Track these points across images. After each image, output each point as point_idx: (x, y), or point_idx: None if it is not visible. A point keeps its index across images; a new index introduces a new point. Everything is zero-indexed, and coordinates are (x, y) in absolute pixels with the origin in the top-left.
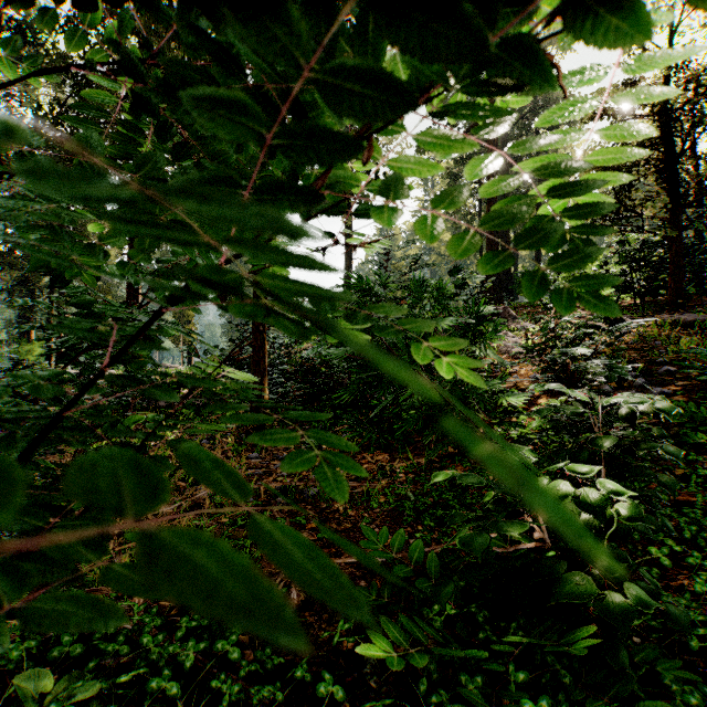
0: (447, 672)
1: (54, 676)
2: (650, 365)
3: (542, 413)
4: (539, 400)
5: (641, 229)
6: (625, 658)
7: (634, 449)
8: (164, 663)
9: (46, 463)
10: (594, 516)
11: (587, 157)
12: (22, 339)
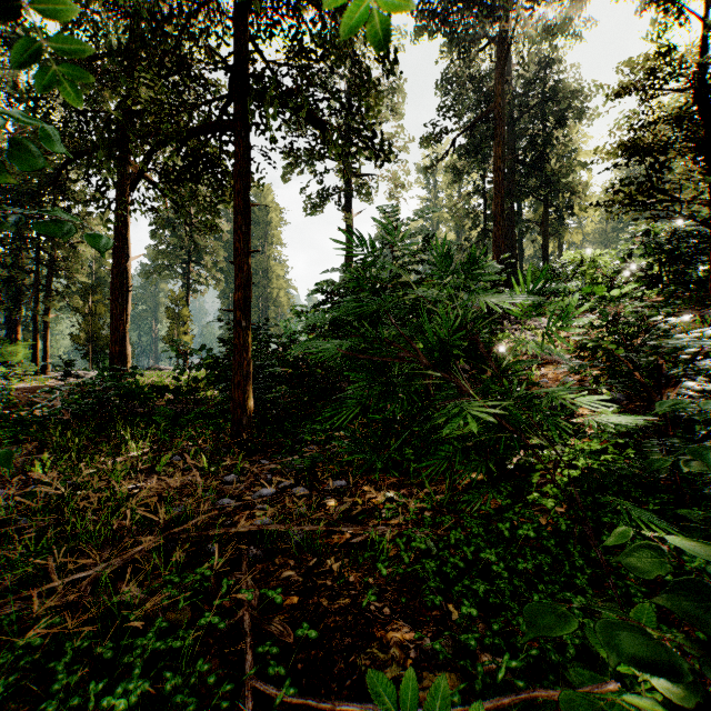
0: None
1: None
2: None
3: (702, 456)
4: (579, 409)
5: (678, 213)
6: None
7: None
8: None
9: None
10: None
11: None
12: (6, 340)
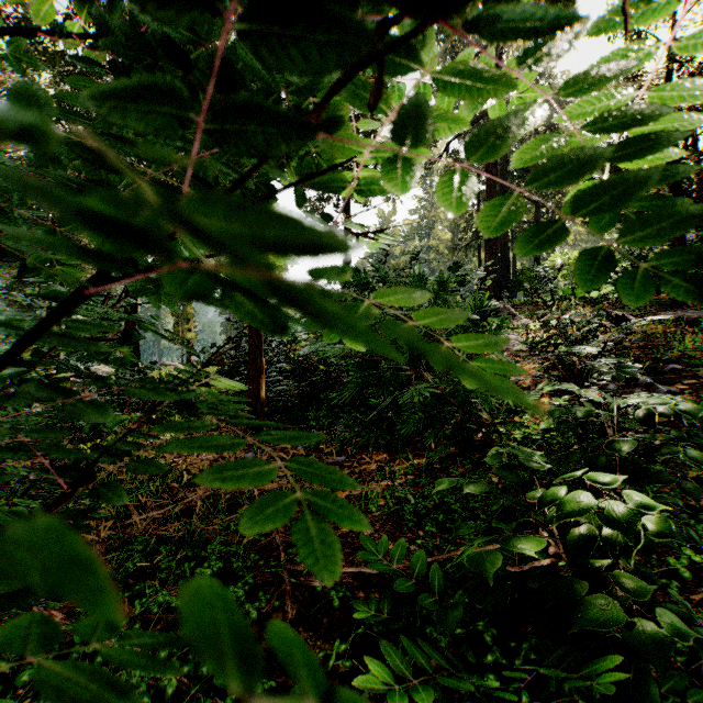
0: (453, 697)
1: (27, 700)
2: (655, 363)
3: (553, 415)
4: (542, 399)
5: None
6: (655, 693)
7: (654, 453)
8: (144, 687)
9: (18, 469)
10: (621, 533)
11: (649, 94)
12: None
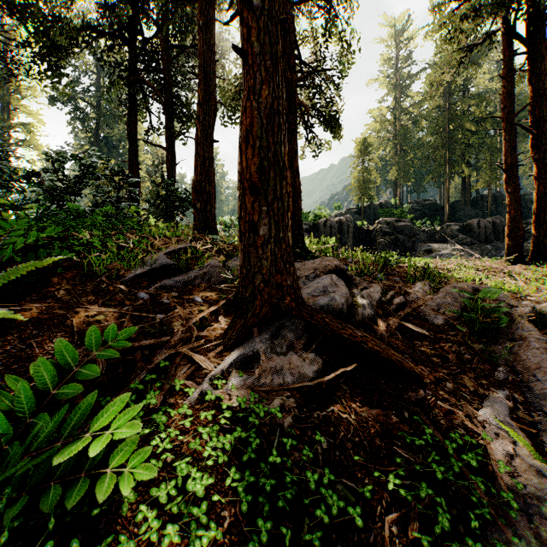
0: None
1: None
2: None
3: None
4: None
5: None
6: None
7: None
8: None
9: None
10: None
11: None
12: None
